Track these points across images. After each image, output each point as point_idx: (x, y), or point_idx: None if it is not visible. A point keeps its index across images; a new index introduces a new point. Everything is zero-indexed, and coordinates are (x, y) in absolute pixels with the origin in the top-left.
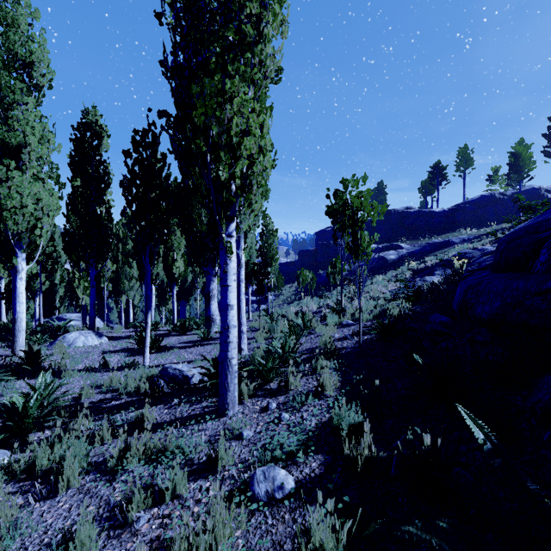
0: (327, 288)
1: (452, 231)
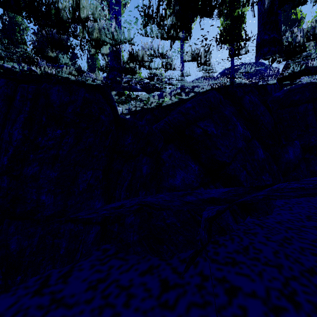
0: None
1: None
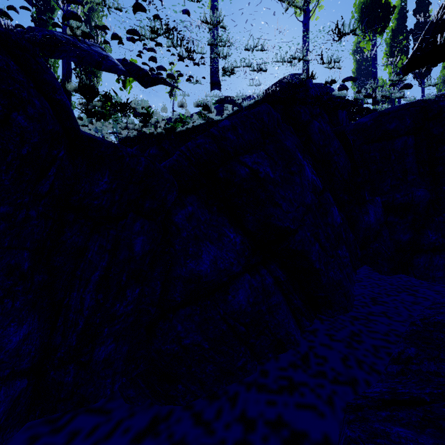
0: None
1: None
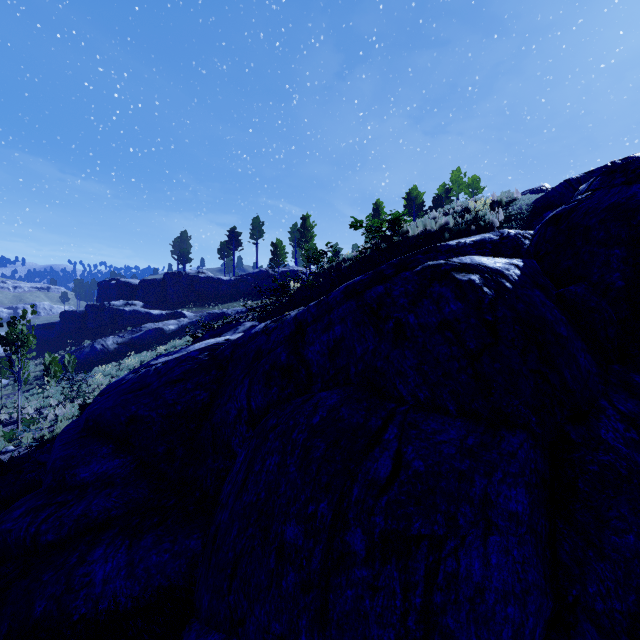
0: (87, 367)
1: (234, 300)
